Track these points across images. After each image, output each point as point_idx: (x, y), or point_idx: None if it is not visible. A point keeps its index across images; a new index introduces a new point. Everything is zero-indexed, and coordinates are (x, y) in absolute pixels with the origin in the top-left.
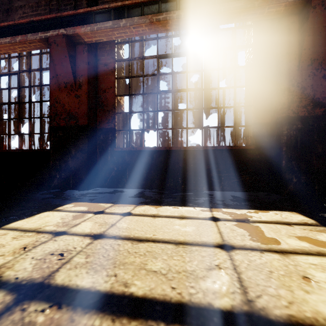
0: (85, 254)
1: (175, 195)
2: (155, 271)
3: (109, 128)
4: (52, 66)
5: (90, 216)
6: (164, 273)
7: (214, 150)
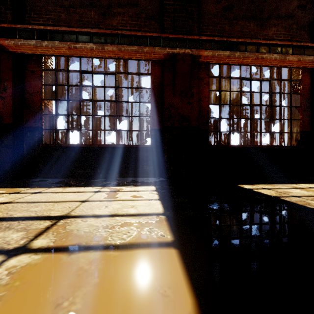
0: None
1: (90, 181)
2: (32, 210)
3: (36, 126)
4: None
5: (6, 195)
6: (36, 211)
7: (125, 147)
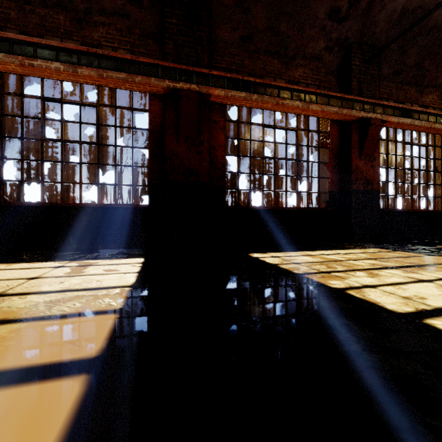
0: None
1: (56, 254)
2: None
3: None
4: None
5: None
6: None
7: (111, 208)
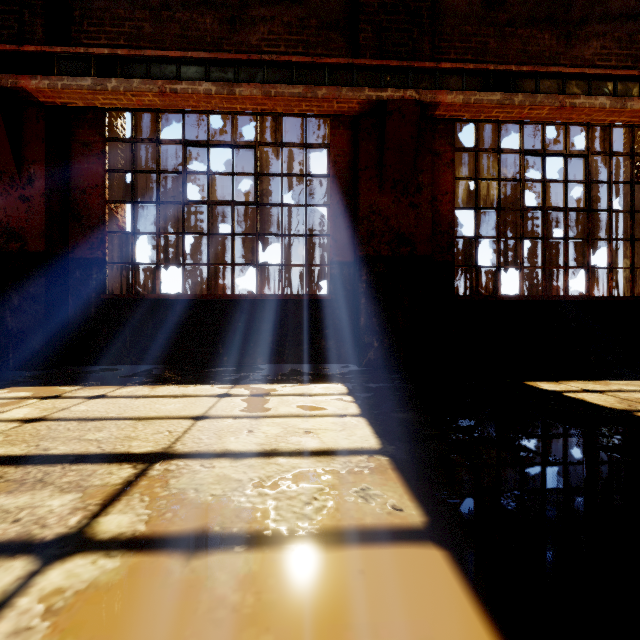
0: (5, 435)
1: (204, 371)
2: (91, 439)
3: (92, 258)
4: None
5: (33, 402)
6: (99, 440)
7: (275, 301)
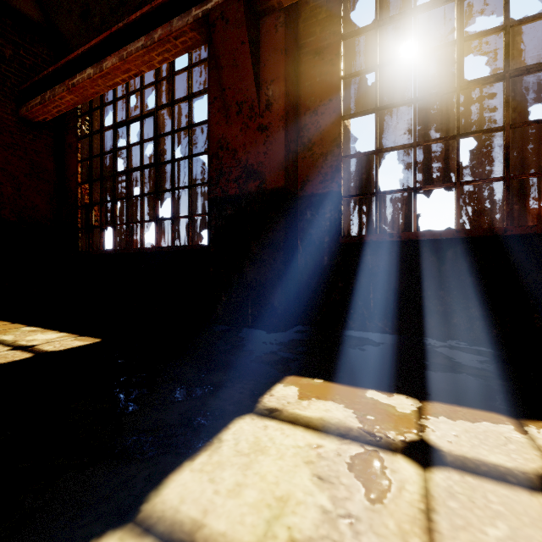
0: None
1: None
2: None
3: (325, 192)
4: (212, 78)
5: (416, 478)
6: None
7: None
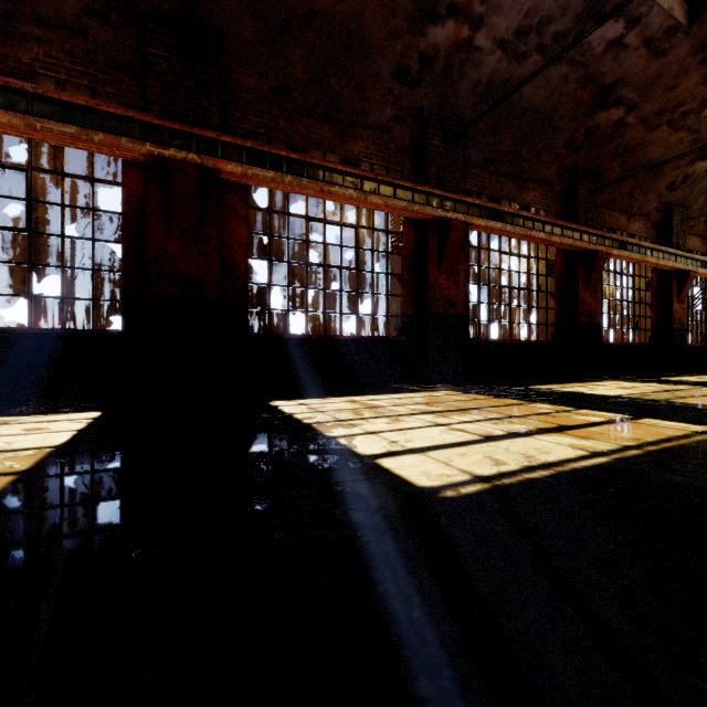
0: None
1: None
2: None
3: None
4: None
5: None
6: None
7: (53, 335)
